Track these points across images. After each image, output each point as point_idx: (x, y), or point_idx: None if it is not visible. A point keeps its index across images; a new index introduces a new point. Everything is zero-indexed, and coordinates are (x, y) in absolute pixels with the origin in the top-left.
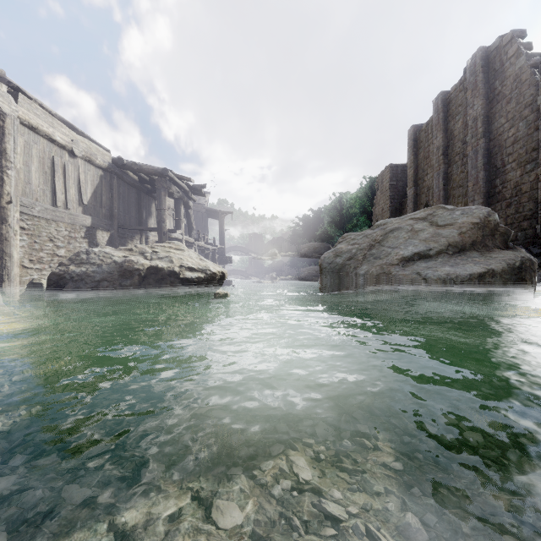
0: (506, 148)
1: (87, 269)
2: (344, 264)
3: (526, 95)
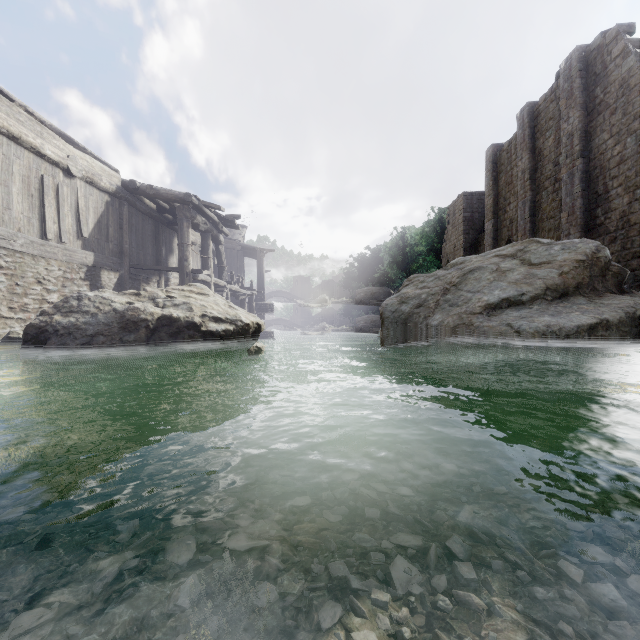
0: (610, 170)
1: (77, 319)
2: (411, 312)
3: (635, 103)
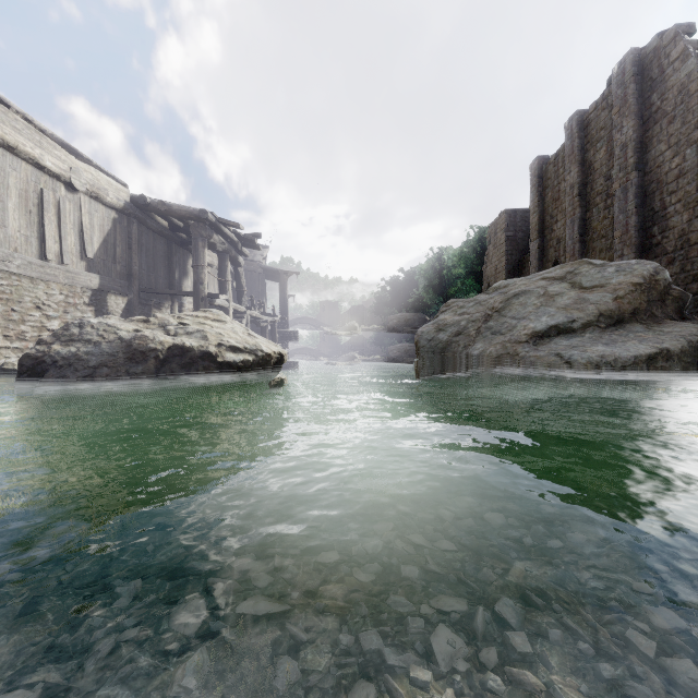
0: (668, 184)
1: (78, 349)
2: (450, 341)
3: (696, 111)
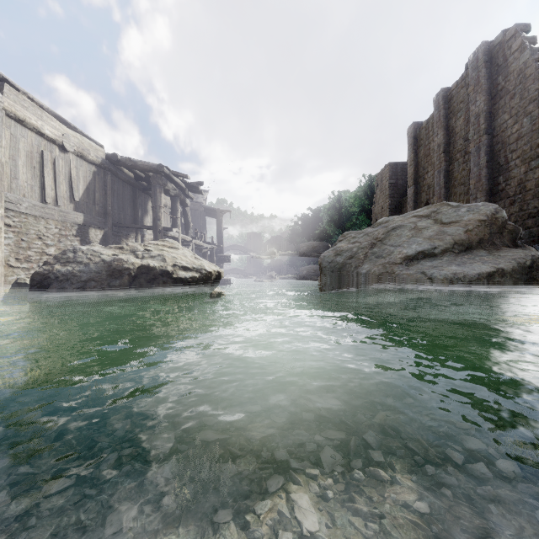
0: (510, 144)
1: (73, 268)
2: (345, 263)
3: (530, 90)
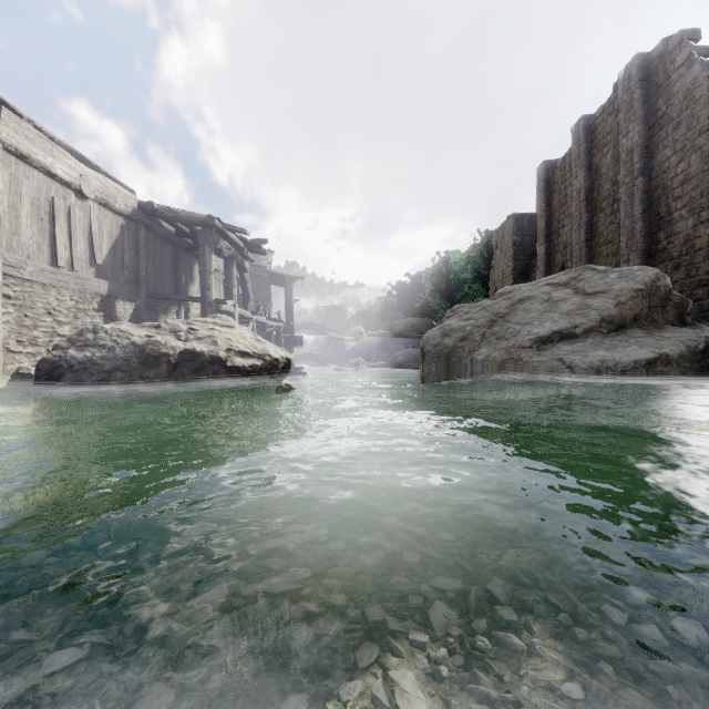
0: (673, 189)
1: (93, 354)
2: (455, 346)
3: (701, 117)
